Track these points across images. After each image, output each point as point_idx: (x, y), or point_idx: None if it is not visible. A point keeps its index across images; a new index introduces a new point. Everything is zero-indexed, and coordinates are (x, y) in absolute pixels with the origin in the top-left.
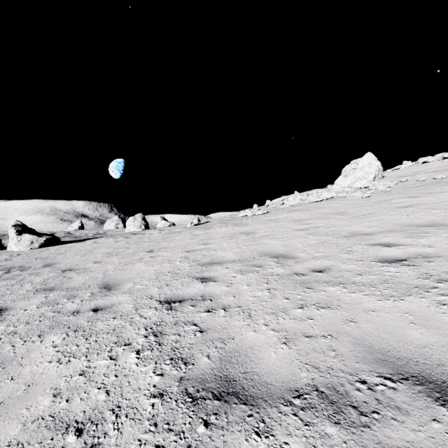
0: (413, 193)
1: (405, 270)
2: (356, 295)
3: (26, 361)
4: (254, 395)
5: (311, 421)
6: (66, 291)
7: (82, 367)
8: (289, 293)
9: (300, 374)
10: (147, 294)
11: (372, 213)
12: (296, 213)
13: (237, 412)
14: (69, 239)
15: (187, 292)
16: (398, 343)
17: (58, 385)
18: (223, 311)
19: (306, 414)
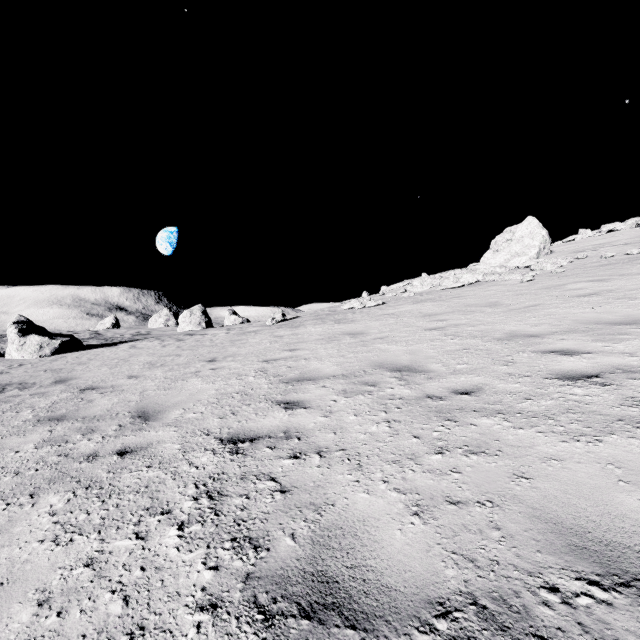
0: (597, 275)
1: (599, 392)
2: (526, 432)
3: (5, 539)
4: (368, 611)
5: None
6: (82, 422)
7: (91, 552)
8: (420, 428)
9: (445, 571)
10: (202, 427)
11: (538, 304)
12: (425, 304)
13: None
14: (97, 341)
15: (263, 424)
16: (604, 517)
17: (48, 584)
18: (318, 456)
19: None
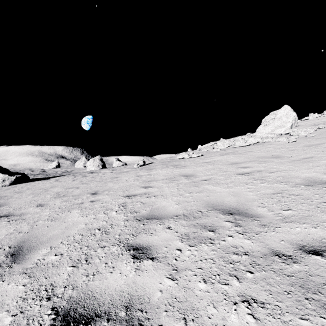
0: None
1: None
2: None
3: None
4: None
5: None
6: None
7: None
8: None
9: None
10: (50, 282)
11: (311, 156)
12: (229, 156)
13: None
14: (41, 176)
15: (107, 286)
16: None
17: None
18: None
19: None
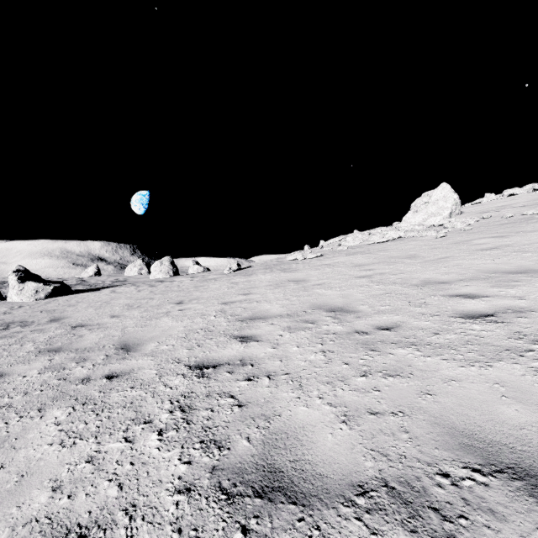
0: (498, 232)
1: (492, 328)
2: (433, 359)
3: (21, 443)
4: (306, 492)
5: (379, 527)
6: (76, 353)
7: (91, 452)
8: (349, 357)
9: (365, 463)
10: (174, 357)
11: (448, 256)
12: (356, 256)
13: (284, 515)
14: (82, 287)
15: (223, 354)
16: (488, 423)
17: (59, 475)
18: (267, 379)
19: (373, 519)
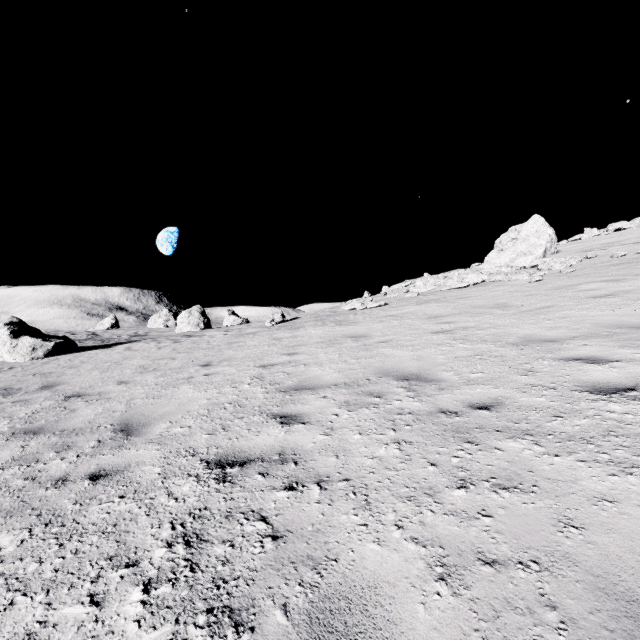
0: (610, 275)
1: None
2: (563, 460)
3: None
4: None
5: None
6: (59, 436)
7: (31, 624)
8: (436, 452)
9: None
10: (188, 446)
11: (550, 305)
12: (430, 305)
13: None
14: (93, 343)
15: (255, 443)
16: None
17: None
18: (317, 488)
19: None
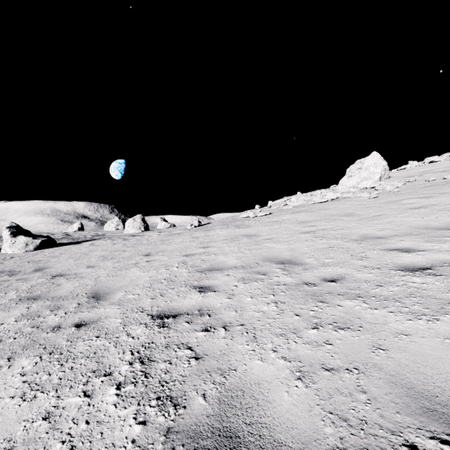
0: (423, 193)
1: (432, 281)
2: (380, 311)
3: None
4: None
5: None
6: (51, 301)
7: (49, 407)
8: (299, 308)
9: (324, 429)
10: (138, 306)
11: (382, 214)
12: (300, 214)
13: None
14: (67, 240)
15: (183, 304)
16: (447, 383)
17: (14, 434)
18: (223, 330)
19: None
